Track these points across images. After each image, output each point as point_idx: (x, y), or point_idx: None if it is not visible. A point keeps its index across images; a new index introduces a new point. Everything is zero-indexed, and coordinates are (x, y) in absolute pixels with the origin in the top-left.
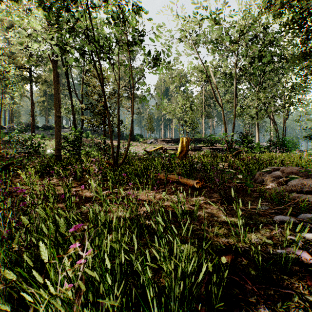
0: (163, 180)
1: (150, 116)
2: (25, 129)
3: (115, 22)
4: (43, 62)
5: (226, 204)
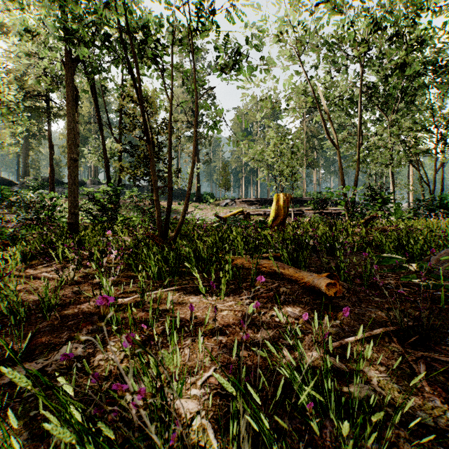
0: (247, 269)
1: (225, 166)
2: (42, 186)
3: None
4: (63, 83)
5: (413, 345)
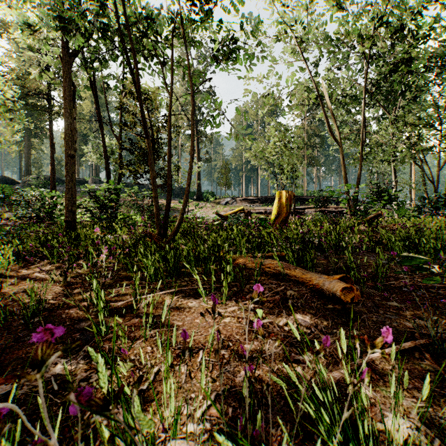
0: (250, 270)
1: (226, 164)
2: (43, 184)
3: None
4: None
5: None
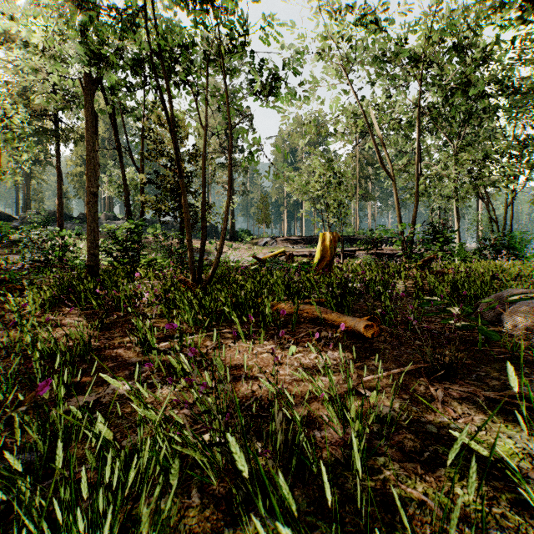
0: (288, 315)
1: (264, 198)
2: (47, 221)
3: (193, 2)
4: (75, 102)
5: (441, 380)
